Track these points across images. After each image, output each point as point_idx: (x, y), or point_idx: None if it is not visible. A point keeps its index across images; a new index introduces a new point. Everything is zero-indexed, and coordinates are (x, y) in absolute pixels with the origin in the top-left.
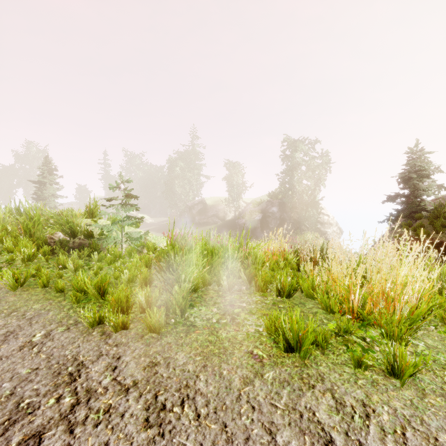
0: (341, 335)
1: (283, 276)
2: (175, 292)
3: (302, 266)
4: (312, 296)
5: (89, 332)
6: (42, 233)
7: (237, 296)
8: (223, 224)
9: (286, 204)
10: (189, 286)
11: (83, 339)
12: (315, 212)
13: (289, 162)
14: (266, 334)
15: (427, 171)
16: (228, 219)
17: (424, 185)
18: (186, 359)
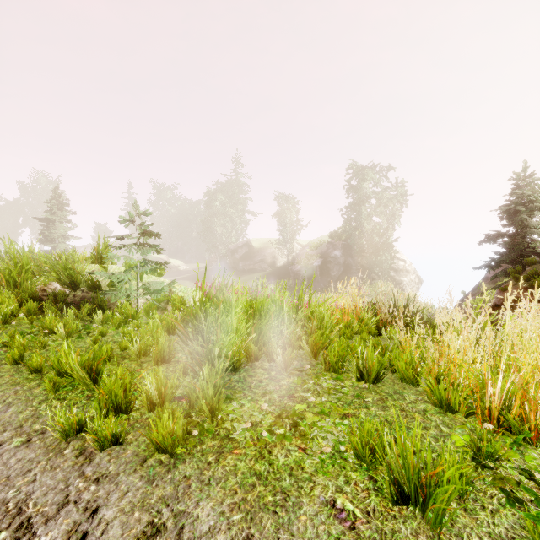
0: (487, 465)
1: (366, 349)
2: (205, 374)
3: (384, 330)
4: (412, 381)
5: (59, 449)
6: (31, 283)
7: (298, 380)
8: (273, 271)
9: (351, 246)
10: (227, 365)
11: (46, 464)
12: (388, 256)
13: (355, 194)
14: (353, 459)
15: (539, 203)
16: (280, 266)
17: (535, 221)
18: (214, 520)
